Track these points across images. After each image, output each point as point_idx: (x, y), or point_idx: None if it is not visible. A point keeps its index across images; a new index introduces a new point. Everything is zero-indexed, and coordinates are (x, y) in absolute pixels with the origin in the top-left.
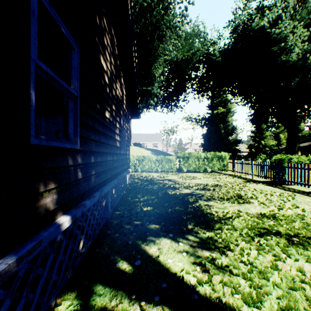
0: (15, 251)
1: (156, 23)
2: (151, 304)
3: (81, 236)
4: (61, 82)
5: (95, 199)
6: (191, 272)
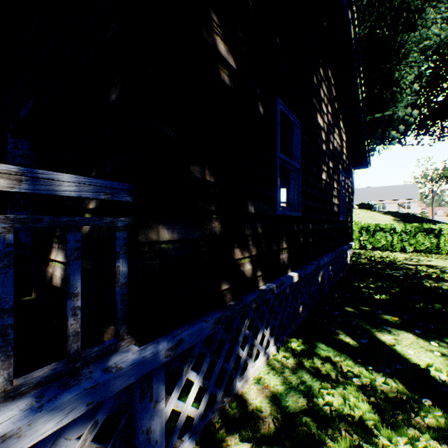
0: (272, 282)
1: (400, 5)
2: (379, 374)
3: (300, 300)
4: (290, 162)
5: (314, 267)
6: (445, 372)
